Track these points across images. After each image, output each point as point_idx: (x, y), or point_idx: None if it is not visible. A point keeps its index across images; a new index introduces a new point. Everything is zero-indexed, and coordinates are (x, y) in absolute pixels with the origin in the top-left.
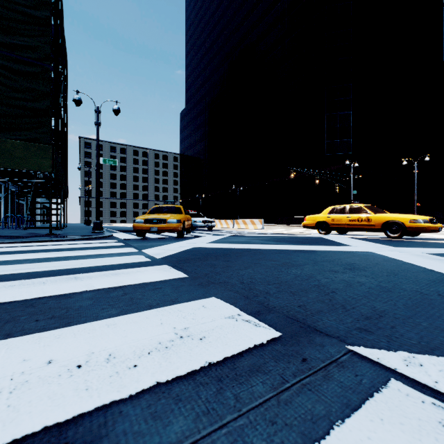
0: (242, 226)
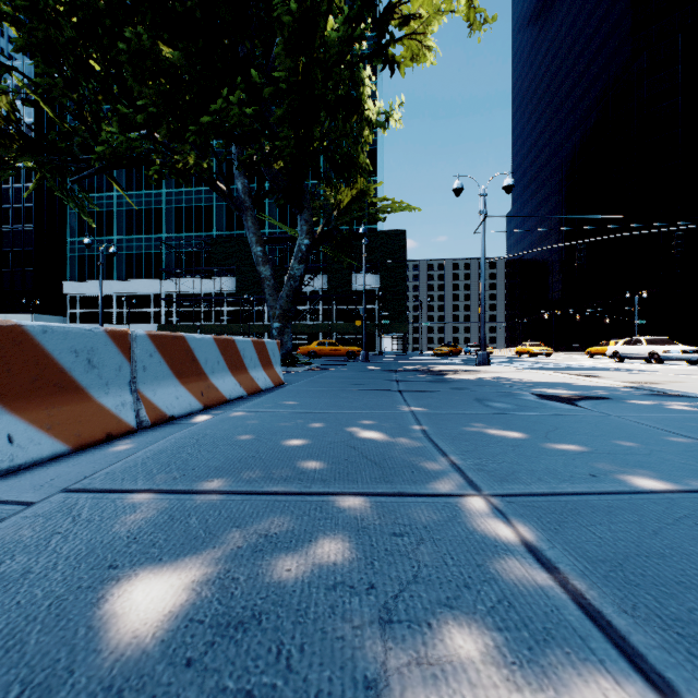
0: (513, 353)
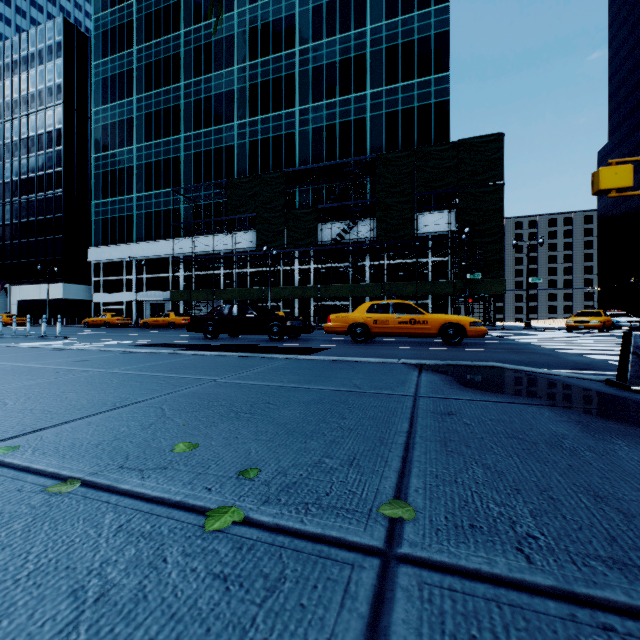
0: None
